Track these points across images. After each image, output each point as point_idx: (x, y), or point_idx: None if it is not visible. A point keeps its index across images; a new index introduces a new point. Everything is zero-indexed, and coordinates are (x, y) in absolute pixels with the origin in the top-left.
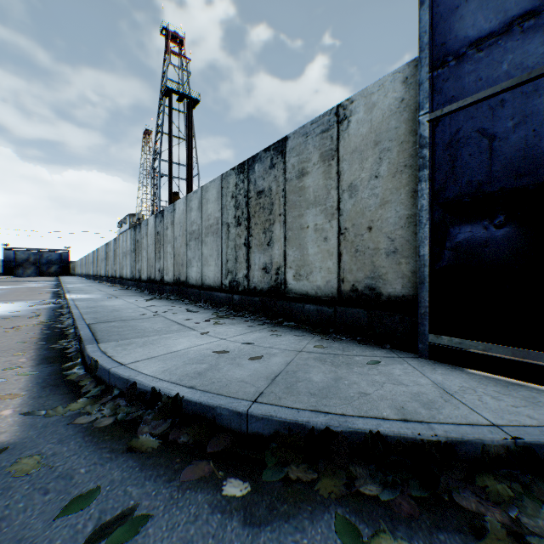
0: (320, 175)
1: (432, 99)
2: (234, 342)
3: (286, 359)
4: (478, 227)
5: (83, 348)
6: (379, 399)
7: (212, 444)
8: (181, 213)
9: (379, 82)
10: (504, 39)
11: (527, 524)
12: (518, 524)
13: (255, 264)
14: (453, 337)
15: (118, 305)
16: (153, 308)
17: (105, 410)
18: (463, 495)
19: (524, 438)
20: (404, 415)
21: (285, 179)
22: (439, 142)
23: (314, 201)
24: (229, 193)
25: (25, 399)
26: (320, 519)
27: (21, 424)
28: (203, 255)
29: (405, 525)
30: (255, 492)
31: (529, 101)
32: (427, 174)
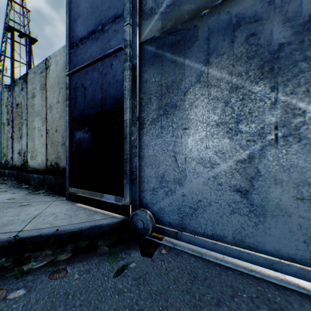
0: (40, 98)
1: (70, 64)
2: None
3: None
4: (82, 132)
5: None
6: None
7: None
8: None
9: (59, 50)
10: (88, 41)
11: None
12: None
13: (16, 150)
14: (75, 188)
15: None
16: None
17: None
18: None
19: (23, 235)
20: None
21: (27, 98)
22: (72, 87)
23: (38, 112)
24: (5, 103)
25: None
26: None
27: None
28: None
29: None
30: None
31: (93, 73)
32: (68, 103)
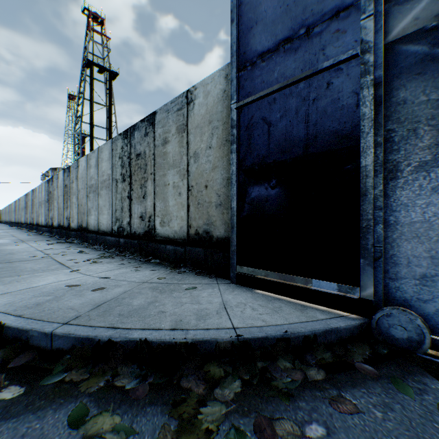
0: (177, 144)
1: (238, 93)
2: (95, 278)
3: (126, 289)
4: (262, 187)
5: None
6: (170, 315)
7: (17, 361)
8: (83, 169)
9: (211, 76)
10: (276, 55)
11: (216, 393)
12: (210, 394)
13: (135, 213)
14: (249, 267)
15: (18, 249)
16: (49, 251)
17: None
18: (189, 378)
19: (245, 335)
20: (176, 325)
21: (154, 145)
22: (242, 124)
23: (173, 163)
24: (117, 154)
25: None
26: (64, 408)
27: None
28: (99, 205)
29: (127, 404)
30: (25, 394)
31: (288, 100)
32: (235, 148)
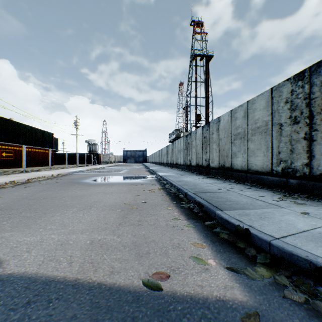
0: None
1: None
2: None
3: None
4: None
5: (206, 211)
6: None
7: None
8: (226, 122)
9: None
10: None
11: None
12: None
13: (321, 154)
14: None
15: (192, 181)
16: (217, 185)
17: (302, 288)
18: None
19: None
20: None
21: None
22: None
23: None
24: (281, 100)
25: (211, 251)
26: None
27: (236, 281)
28: (249, 149)
29: None
30: None
31: None
32: None
